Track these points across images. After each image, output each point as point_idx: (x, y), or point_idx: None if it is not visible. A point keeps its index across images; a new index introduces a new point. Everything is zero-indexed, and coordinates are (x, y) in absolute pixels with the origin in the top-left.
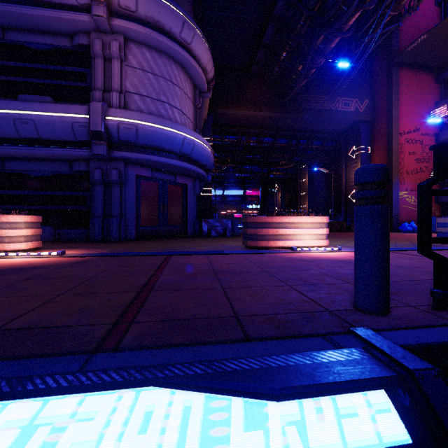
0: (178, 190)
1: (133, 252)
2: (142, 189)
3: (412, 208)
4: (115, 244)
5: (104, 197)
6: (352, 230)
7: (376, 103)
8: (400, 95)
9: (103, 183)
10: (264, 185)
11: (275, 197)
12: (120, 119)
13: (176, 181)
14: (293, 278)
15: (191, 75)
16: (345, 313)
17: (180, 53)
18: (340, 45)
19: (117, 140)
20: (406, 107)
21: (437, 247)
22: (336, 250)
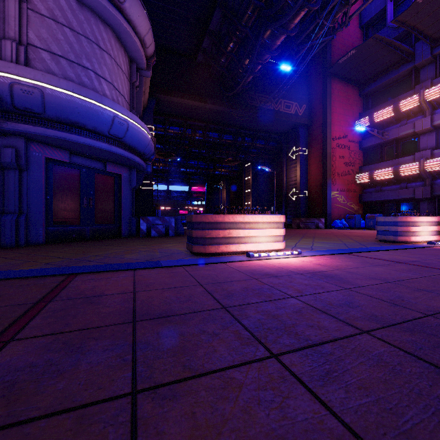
0: (109, 180)
1: (12, 270)
2: (56, 177)
3: (342, 207)
4: (1, 253)
5: None
6: (293, 227)
7: (313, 108)
8: (333, 103)
9: None
10: (209, 181)
11: (220, 194)
12: (14, 77)
13: (105, 170)
14: (273, 326)
15: (125, 44)
16: None
17: (110, 11)
18: (282, 49)
19: (12, 106)
20: (337, 115)
21: (385, 246)
22: (296, 254)
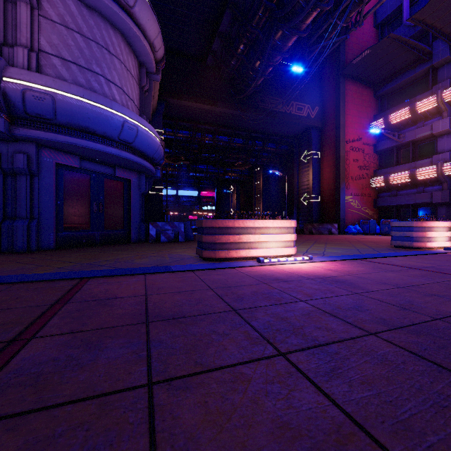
0: (119, 186)
1: (27, 274)
2: (66, 182)
3: (356, 212)
4: (14, 258)
5: (5, 190)
6: (305, 232)
7: (326, 111)
8: (346, 105)
9: (2, 171)
10: (219, 186)
11: (230, 199)
12: (26, 83)
13: (115, 175)
14: (281, 327)
15: (135, 48)
16: None
17: (120, 16)
18: (294, 50)
19: (24, 112)
20: (351, 117)
21: (399, 252)
22: (307, 260)
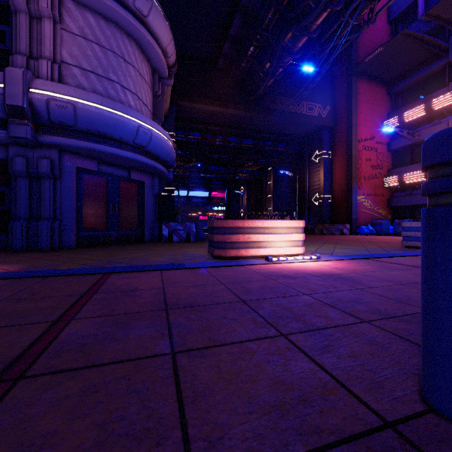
0: (133, 187)
1: (56, 269)
2: (85, 185)
3: (368, 212)
4: (40, 255)
5: (30, 193)
6: (316, 233)
7: (337, 110)
8: (359, 104)
9: (28, 175)
10: (230, 186)
11: (241, 199)
12: (50, 93)
13: (130, 177)
14: (284, 315)
15: (148, 55)
16: (426, 433)
17: (135, 25)
18: (305, 50)
19: (48, 121)
20: (363, 116)
21: (409, 252)
22: (315, 259)
